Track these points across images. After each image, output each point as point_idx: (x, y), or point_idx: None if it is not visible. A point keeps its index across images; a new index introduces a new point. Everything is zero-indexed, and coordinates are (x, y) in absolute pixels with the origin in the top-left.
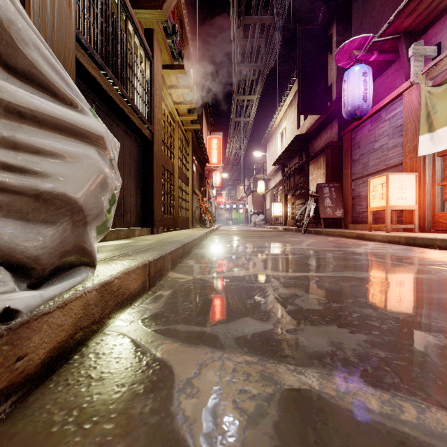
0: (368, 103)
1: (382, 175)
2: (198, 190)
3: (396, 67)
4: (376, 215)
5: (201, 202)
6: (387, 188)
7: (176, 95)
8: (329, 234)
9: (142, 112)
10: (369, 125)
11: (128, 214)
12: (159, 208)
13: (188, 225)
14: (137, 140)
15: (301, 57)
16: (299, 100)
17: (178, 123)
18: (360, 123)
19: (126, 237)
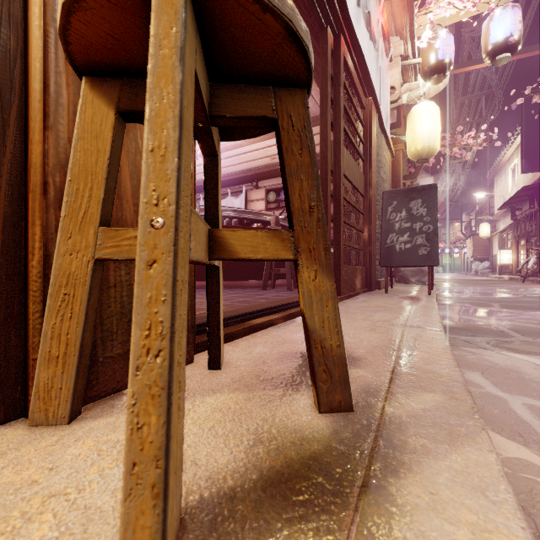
0: None
1: None
2: None
3: None
4: None
5: None
6: None
7: None
8: None
9: None
10: None
11: None
12: None
13: None
14: None
15: (524, 121)
16: (522, 160)
17: None
18: None
19: None
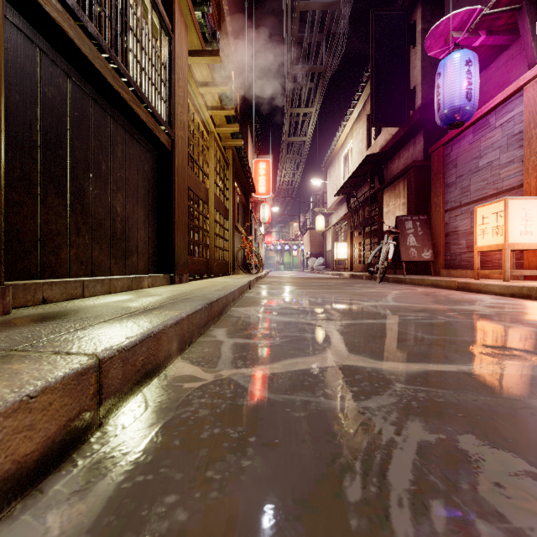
0: (473, 103)
1: (497, 201)
2: (242, 226)
3: (511, 54)
4: (481, 257)
5: (245, 242)
6: (505, 219)
7: (210, 96)
8: (415, 283)
9: (155, 107)
10: (470, 135)
11: (134, 255)
12: (184, 247)
13: (227, 271)
14: (149, 148)
15: (374, 52)
16: (373, 108)
17: (213, 136)
18: (458, 134)
19: (125, 289)
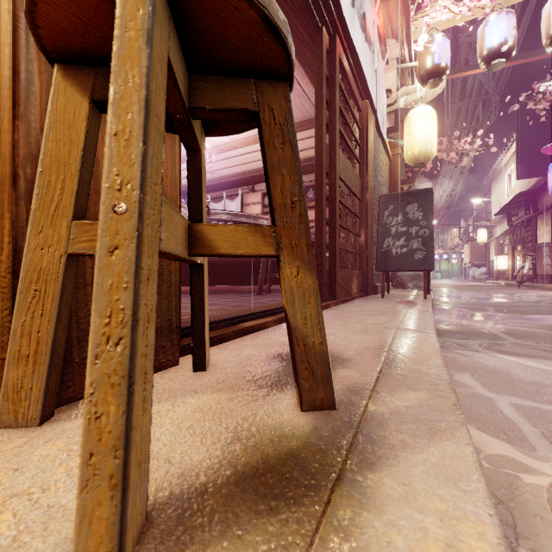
0: None
1: None
2: None
3: None
4: None
5: None
6: None
7: None
8: (541, 288)
9: None
10: None
11: None
12: None
13: None
14: None
15: (520, 127)
16: (518, 166)
17: None
18: None
19: None
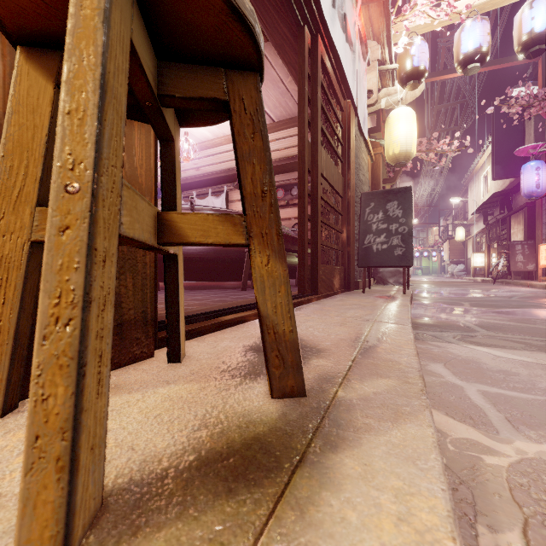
0: (541, 189)
1: (544, 244)
2: None
3: None
4: None
5: None
6: None
7: None
8: (514, 284)
9: None
10: None
11: None
12: None
13: None
14: None
15: (495, 130)
16: (493, 168)
17: None
18: None
19: None
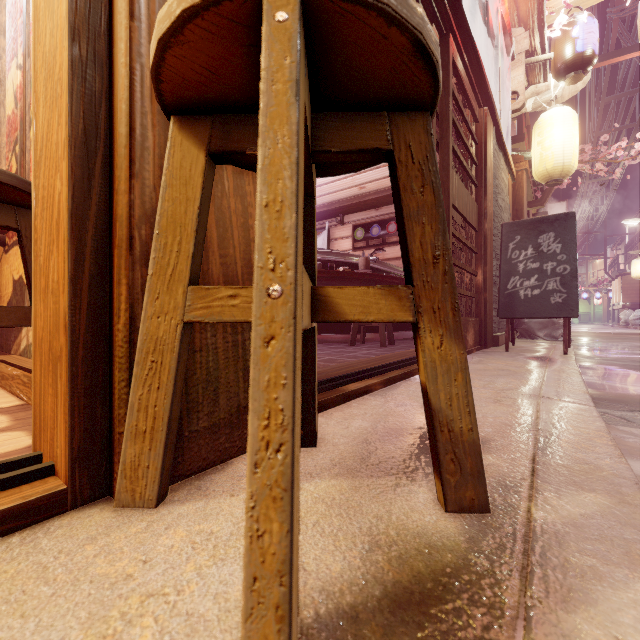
0: None
1: None
2: None
3: None
4: None
5: None
6: None
7: None
8: None
9: None
10: None
11: None
12: None
13: None
14: None
15: None
16: None
17: None
18: None
19: None
